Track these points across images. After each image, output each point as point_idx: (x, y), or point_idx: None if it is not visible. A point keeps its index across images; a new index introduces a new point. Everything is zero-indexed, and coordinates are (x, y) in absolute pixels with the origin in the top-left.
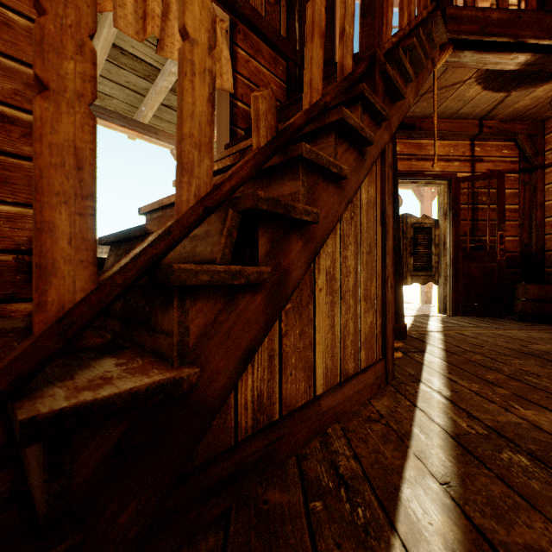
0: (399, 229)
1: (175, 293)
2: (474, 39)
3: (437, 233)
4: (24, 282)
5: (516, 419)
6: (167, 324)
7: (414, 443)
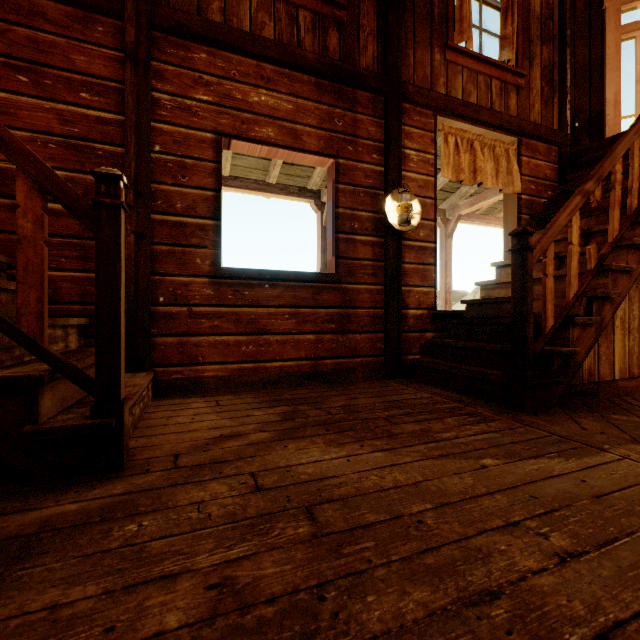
0: None
1: (570, 325)
2: None
3: None
4: (429, 323)
5: None
6: (565, 335)
7: None
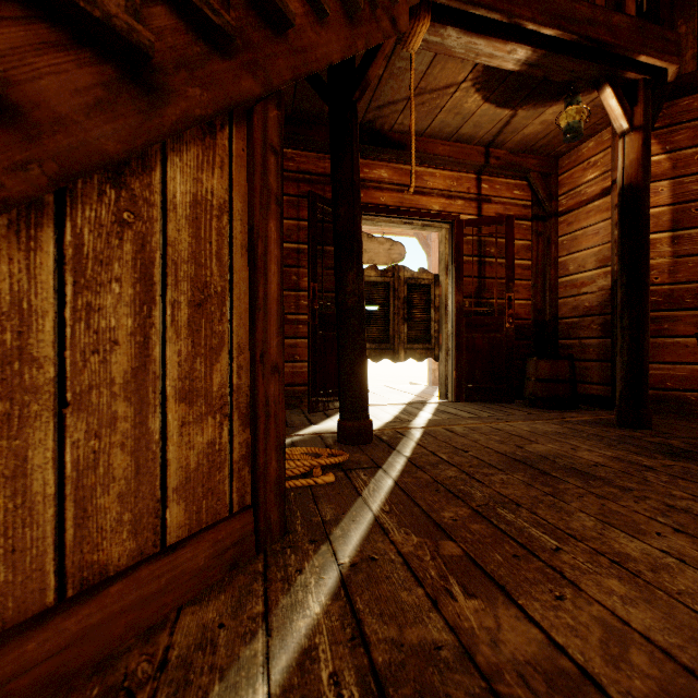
0: (362, 280)
1: None
2: (457, 7)
3: (438, 292)
4: None
5: (438, 633)
6: None
7: None
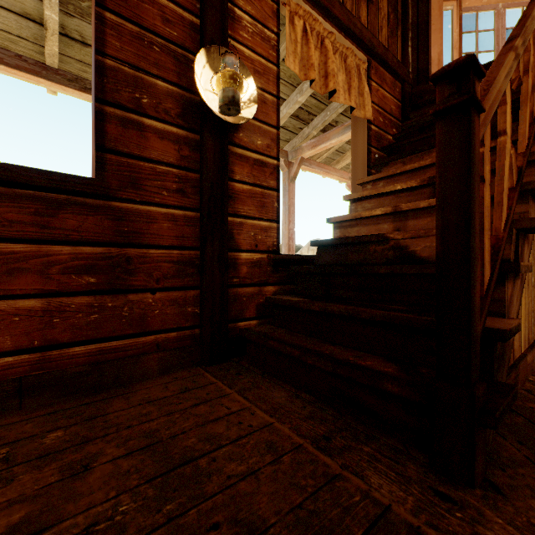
0: None
1: (505, 278)
2: None
3: None
4: (270, 272)
5: None
6: (496, 295)
7: None
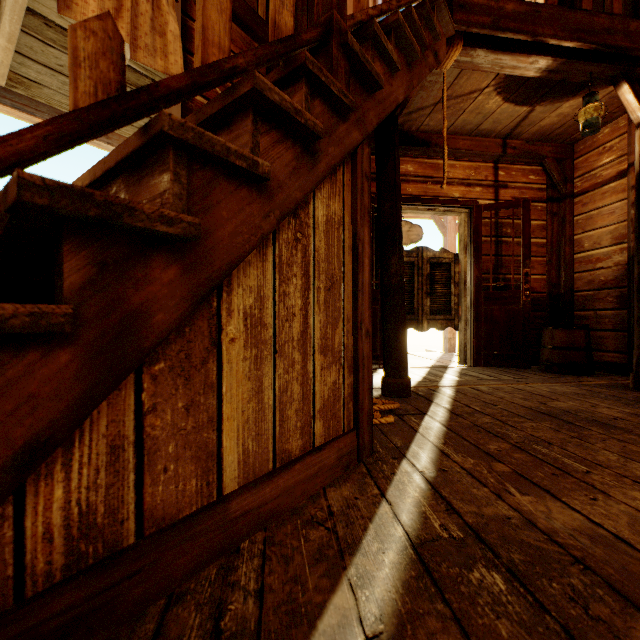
0: (402, 263)
1: None
2: (487, 34)
3: (457, 270)
4: None
5: (506, 511)
6: None
7: (357, 561)
